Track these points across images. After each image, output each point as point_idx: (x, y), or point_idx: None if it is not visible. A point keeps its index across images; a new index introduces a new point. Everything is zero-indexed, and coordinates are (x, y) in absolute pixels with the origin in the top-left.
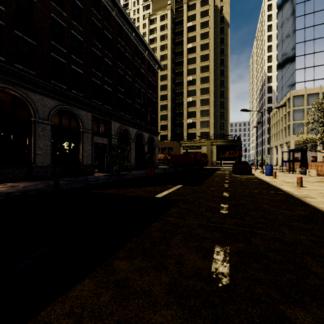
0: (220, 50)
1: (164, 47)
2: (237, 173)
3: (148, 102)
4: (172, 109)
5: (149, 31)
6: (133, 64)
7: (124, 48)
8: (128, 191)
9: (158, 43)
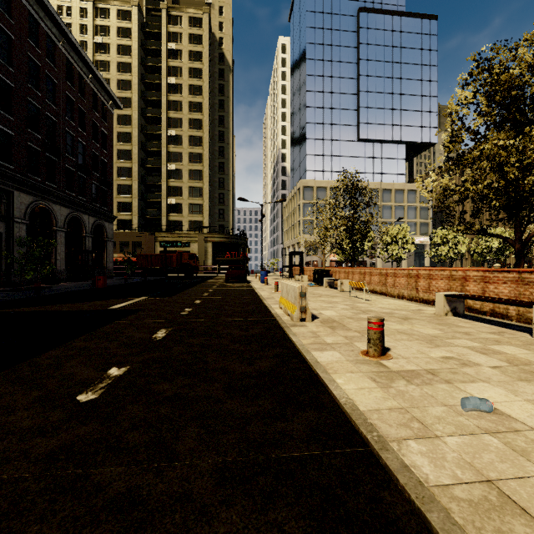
0: (219, 102)
1: (125, 67)
2: (232, 282)
3: (93, 162)
4: (141, 177)
5: (95, 28)
6: (63, 92)
7: (43, 61)
8: (65, 306)
9: (113, 55)
